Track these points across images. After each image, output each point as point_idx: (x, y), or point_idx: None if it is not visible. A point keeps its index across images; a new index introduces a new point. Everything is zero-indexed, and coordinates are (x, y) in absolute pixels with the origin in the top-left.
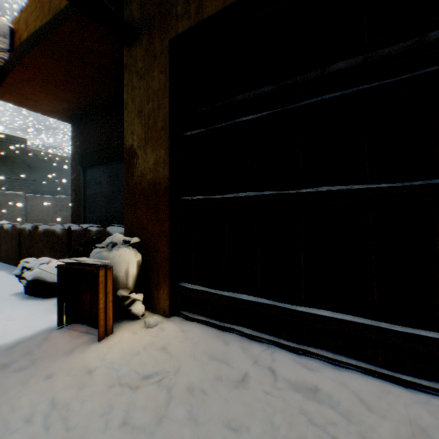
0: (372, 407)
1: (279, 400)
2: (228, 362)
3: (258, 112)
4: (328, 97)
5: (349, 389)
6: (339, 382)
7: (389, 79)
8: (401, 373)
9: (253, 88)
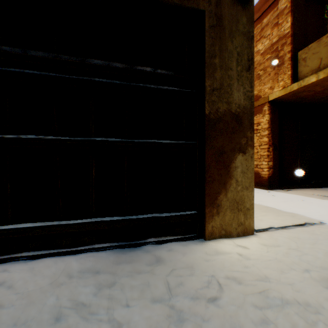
0: (44, 274)
1: None
2: None
3: None
4: (29, 71)
5: (34, 270)
6: (29, 269)
7: (69, 75)
8: (75, 247)
9: None
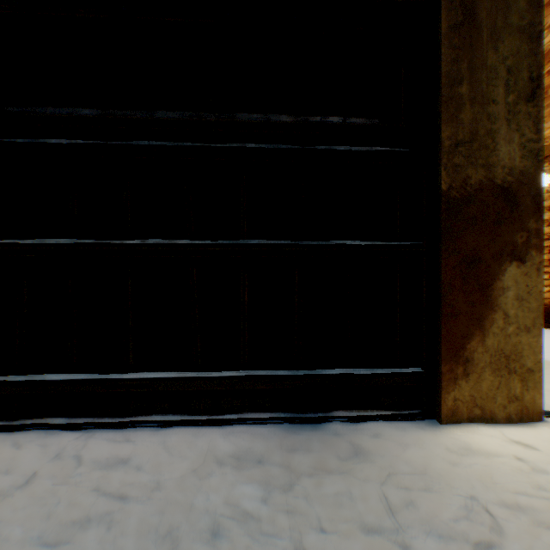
0: (180, 453)
1: (72, 486)
2: (10, 469)
3: (76, 137)
4: (156, 143)
5: (165, 446)
6: (158, 442)
7: (210, 143)
8: (219, 414)
9: (68, 105)
